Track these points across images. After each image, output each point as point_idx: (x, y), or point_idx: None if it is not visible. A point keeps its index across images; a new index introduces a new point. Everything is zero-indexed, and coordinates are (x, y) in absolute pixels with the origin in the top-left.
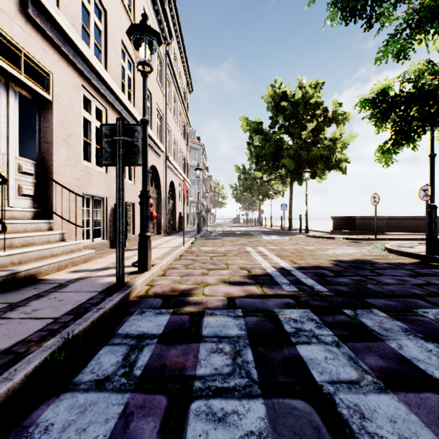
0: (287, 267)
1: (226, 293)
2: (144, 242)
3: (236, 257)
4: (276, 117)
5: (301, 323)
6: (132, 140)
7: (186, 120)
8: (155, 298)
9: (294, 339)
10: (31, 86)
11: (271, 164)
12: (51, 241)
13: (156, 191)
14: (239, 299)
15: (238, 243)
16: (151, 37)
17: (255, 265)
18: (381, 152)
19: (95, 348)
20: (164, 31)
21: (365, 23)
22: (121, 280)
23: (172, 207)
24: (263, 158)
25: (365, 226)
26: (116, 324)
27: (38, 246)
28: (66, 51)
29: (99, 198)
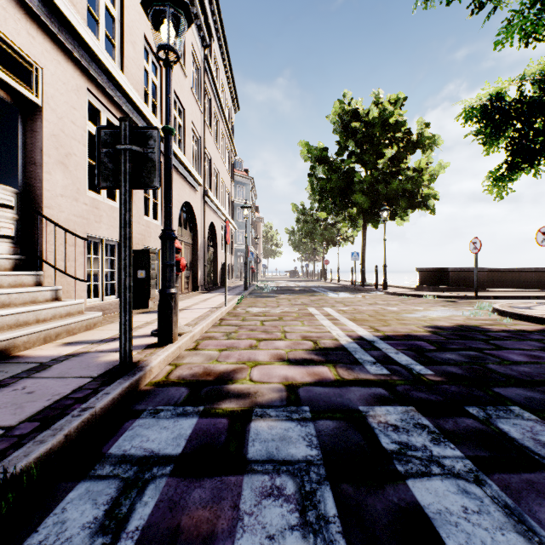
0: (367, 336)
1: (285, 378)
2: (167, 302)
3: (297, 322)
4: (344, 142)
5: (406, 433)
6: (145, 151)
7: (231, 146)
8: (178, 387)
9: (401, 466)
10: (8, 82)
11: (339, 202)
12: (37, 301)
13: (191, 235)
14: (304, 388)
15: (297, 302)
16: (176, 9)
17: (323, 333)
18: (492, 180)
19: (63, 486)
20: (201, 29)
21: (473, 2)
22: (127, 360)
23: (212, 256)
24: (328, 194)
25: (461, 280)
26: (110, 434)
27: (15, 308)
28: (62, 37)
29: (111, 242)
